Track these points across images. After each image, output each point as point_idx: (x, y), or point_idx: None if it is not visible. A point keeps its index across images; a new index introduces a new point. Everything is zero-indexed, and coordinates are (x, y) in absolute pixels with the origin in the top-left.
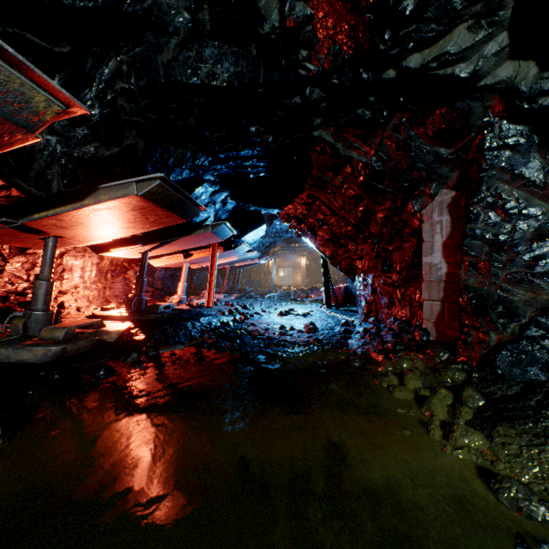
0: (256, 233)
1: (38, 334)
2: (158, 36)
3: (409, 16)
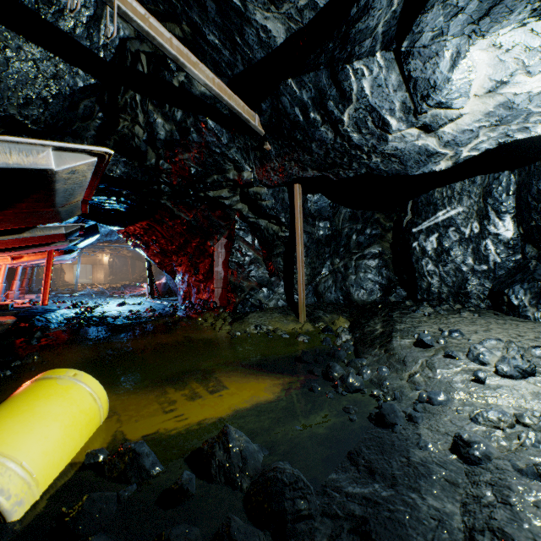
0: (89, 241)
1: None
2: (74, 139)
3: (209, 184)
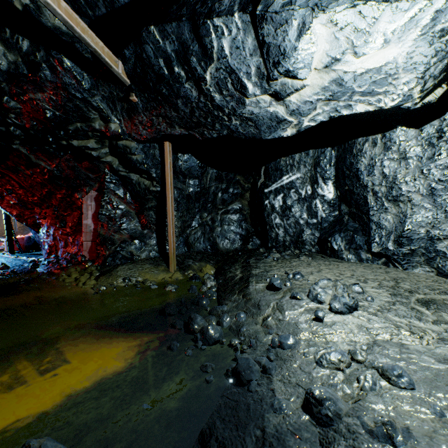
0: None
1: None
2: None
3: (72, 131)
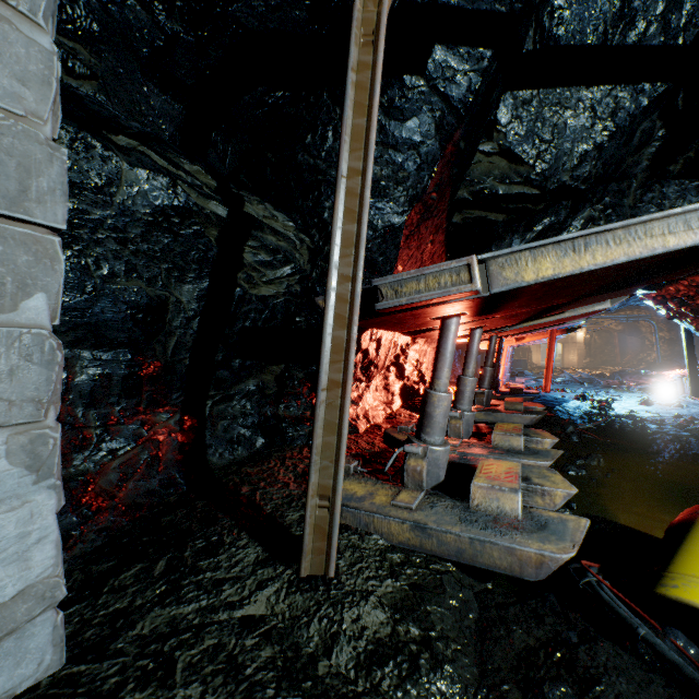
0: None
1: (487, 406)
2: (618, 184)
3: None
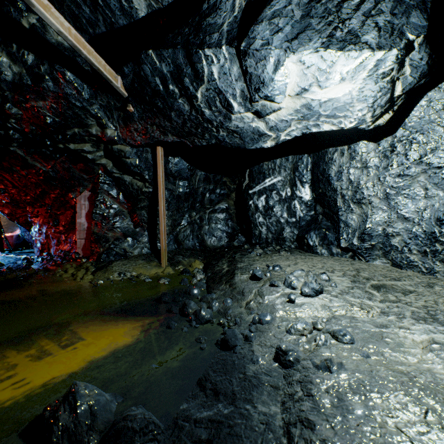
0: None
1: None
2: None
3: (70, 136)
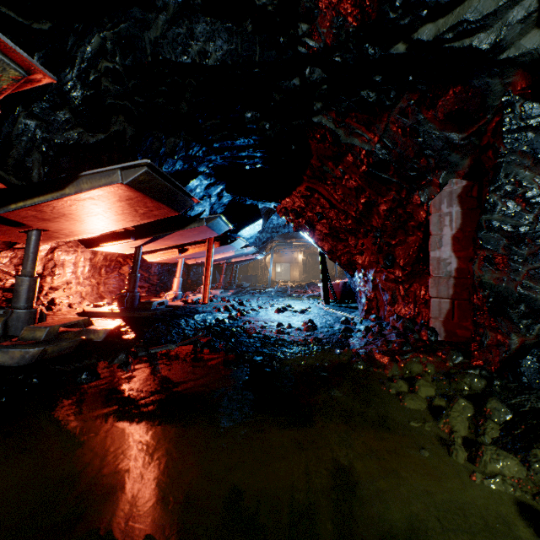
0: (252, 228)
1: (20, 333)
2: (145, 12)
3: None
